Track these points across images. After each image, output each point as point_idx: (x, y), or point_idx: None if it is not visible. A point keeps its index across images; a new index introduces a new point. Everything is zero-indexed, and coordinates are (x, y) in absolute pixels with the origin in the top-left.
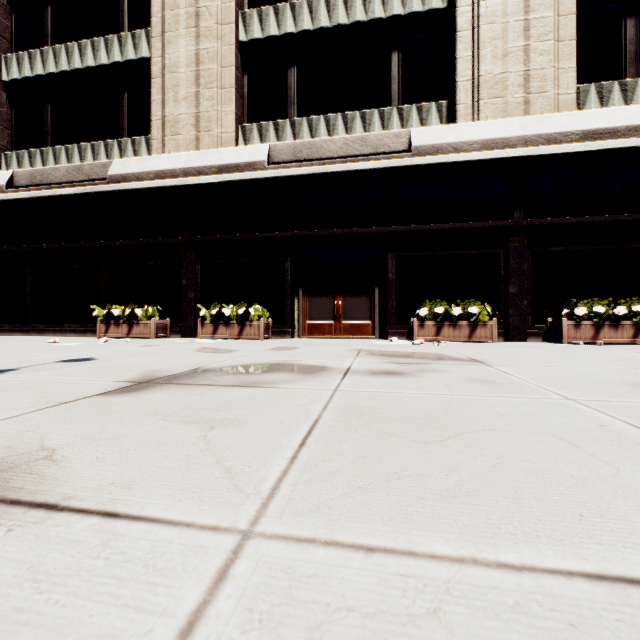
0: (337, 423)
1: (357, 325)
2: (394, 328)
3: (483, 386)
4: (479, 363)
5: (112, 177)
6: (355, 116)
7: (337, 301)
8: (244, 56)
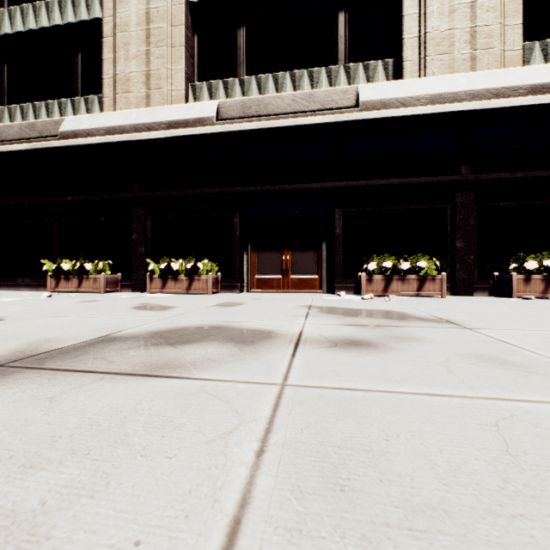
0: (287, 548)
1: (305, 279)
2: (341, 282)
3: (506, 372)
4: (454, 325)
5: (63, 133)
6: (303, 74)
7: (285, 256)
8: (194, 17)
